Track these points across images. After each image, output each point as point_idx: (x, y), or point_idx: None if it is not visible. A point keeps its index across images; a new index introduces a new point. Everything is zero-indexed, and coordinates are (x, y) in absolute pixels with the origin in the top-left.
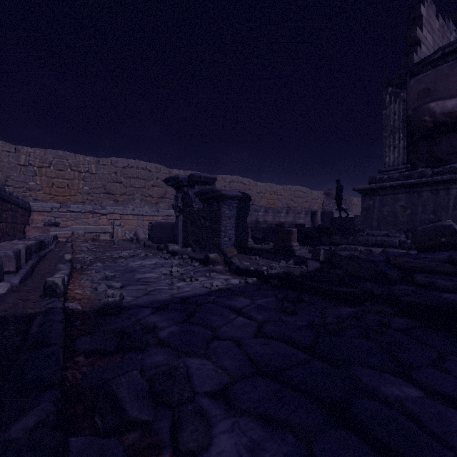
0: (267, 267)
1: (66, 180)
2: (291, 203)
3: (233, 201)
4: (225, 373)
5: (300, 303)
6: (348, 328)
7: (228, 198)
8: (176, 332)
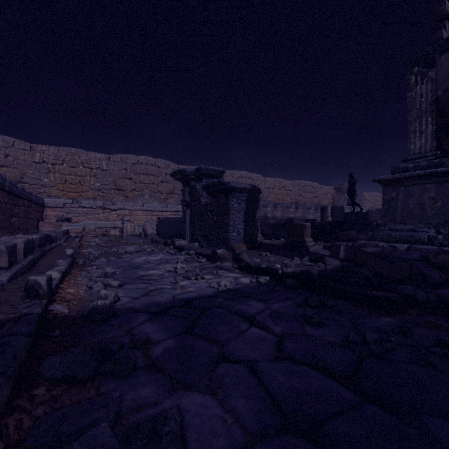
0: (279, 264)
1: (78, 176)
2: (300, 199)
3: (242, 194)
4: (236, 425)
5: (324, 309)
6: (397, 349)
7: (236, 190)
8: (173, 348)
